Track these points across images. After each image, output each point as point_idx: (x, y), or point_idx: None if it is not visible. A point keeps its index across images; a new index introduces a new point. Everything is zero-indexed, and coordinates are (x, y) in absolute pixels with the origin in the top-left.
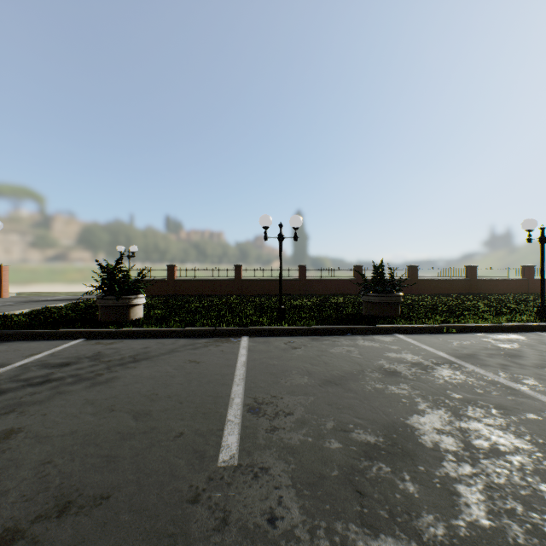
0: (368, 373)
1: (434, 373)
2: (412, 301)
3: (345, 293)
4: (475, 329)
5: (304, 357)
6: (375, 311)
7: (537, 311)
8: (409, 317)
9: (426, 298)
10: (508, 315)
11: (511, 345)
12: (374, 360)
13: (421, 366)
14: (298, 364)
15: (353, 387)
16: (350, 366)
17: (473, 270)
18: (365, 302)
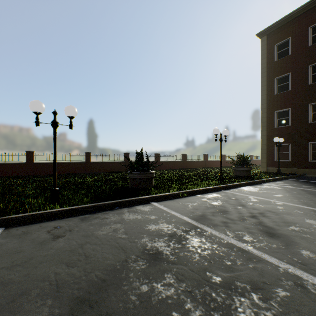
0: (132, 263)
1: (188, 245)
2: (158, 174)
3: (118, 171)
4: (196, 192)
5: (63, 251)
6: (138, 185)
7: (219, 178)
8: (159, 187)
9: (165, 172)
10: (206, 180)
11: (218, 203)
12: (137, 239)
13: (177, 237)
14: (48, 271)
15: (114, 306)
16: (114, 256)
17: (185, 156)
18: (131, 178)
